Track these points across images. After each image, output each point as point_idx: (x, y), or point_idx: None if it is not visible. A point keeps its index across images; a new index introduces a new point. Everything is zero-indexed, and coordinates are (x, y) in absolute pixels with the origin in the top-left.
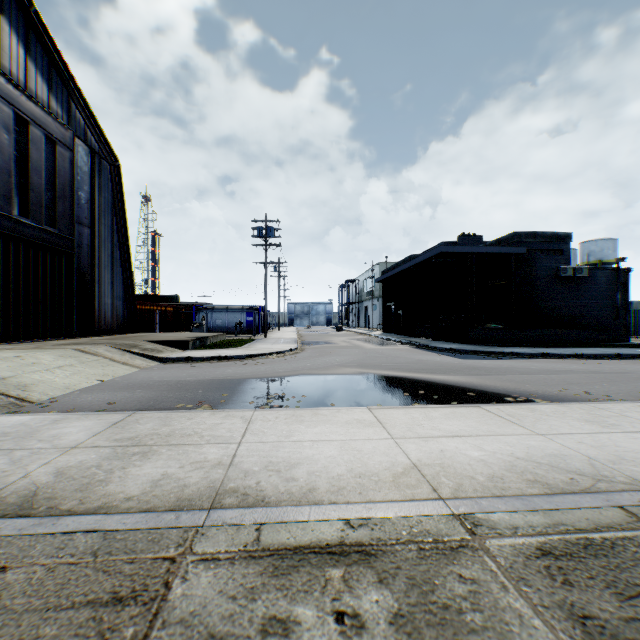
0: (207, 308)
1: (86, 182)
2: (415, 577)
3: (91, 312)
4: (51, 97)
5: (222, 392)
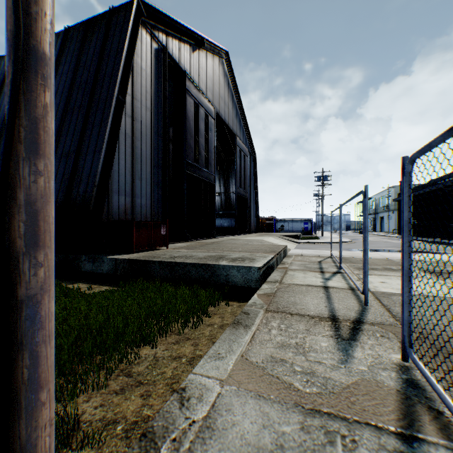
0: (281, 220)
1: (248, 168)
2: (432, 262)
3: (250, 223)
4: (243, 138)
5: (346, 251)
